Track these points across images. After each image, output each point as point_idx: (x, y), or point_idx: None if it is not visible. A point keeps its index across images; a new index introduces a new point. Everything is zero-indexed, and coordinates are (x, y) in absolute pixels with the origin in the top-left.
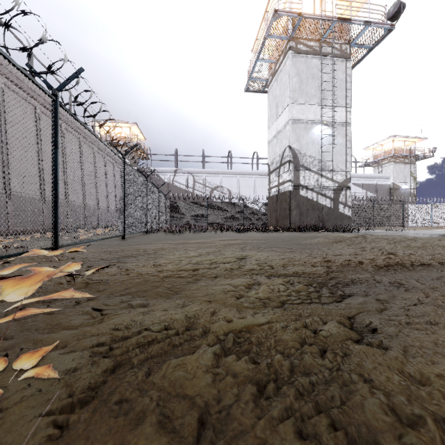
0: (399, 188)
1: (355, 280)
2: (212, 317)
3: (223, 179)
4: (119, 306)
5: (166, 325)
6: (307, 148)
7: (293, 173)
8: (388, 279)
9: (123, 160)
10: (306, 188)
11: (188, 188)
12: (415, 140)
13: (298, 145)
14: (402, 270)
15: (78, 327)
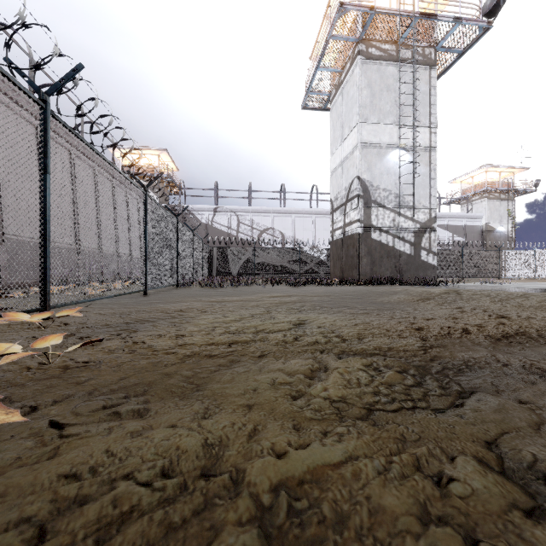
0: (493, 230)
1: (470, 362)
2: (250, 444)
3: (274, 219)
4: (96, 418)
5: (166, 464)
6: (381, 179)
7: (362, 211)
8: (519, 361)
9: (144, 193)
10: (379, 230)
11: (231, 231)
12: (513, 171)
13: (369, 176)
14: (530, 343)
15: (8, 468)
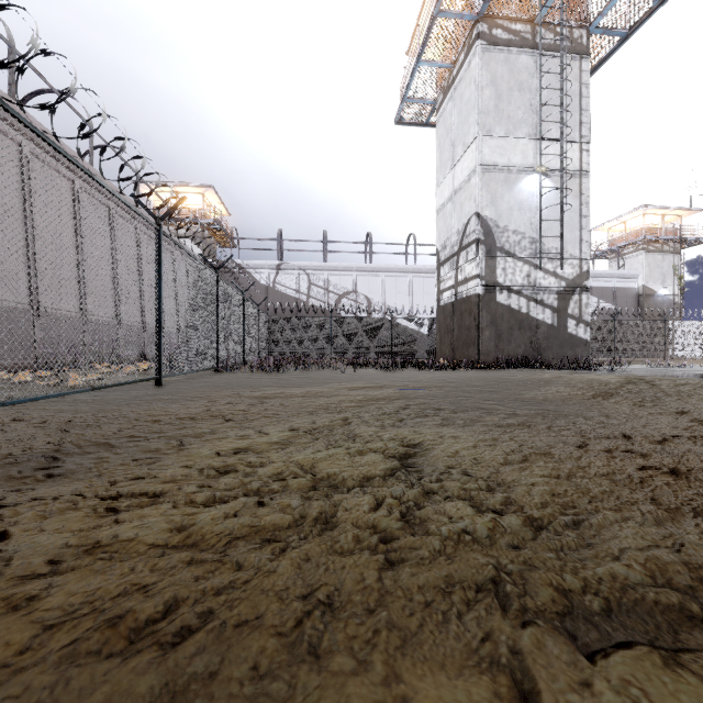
0: (654, 293)
1: None
2: None
3: (358, 279)
4: None
5: None
6: (510, 217)
7: (483, 262)
8: None
9: (157, 228)
10: (507, 290)
11: (300, 295)
12: (681, 214)
13: (494, 212)
14: None
15: None
